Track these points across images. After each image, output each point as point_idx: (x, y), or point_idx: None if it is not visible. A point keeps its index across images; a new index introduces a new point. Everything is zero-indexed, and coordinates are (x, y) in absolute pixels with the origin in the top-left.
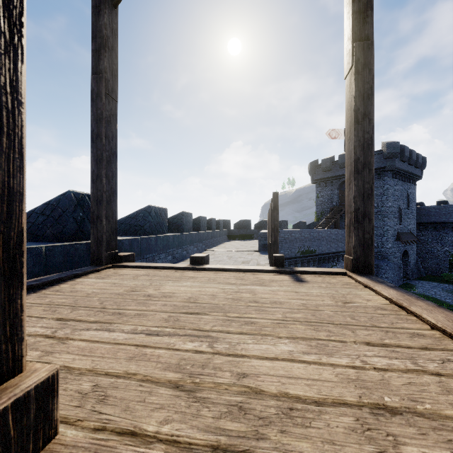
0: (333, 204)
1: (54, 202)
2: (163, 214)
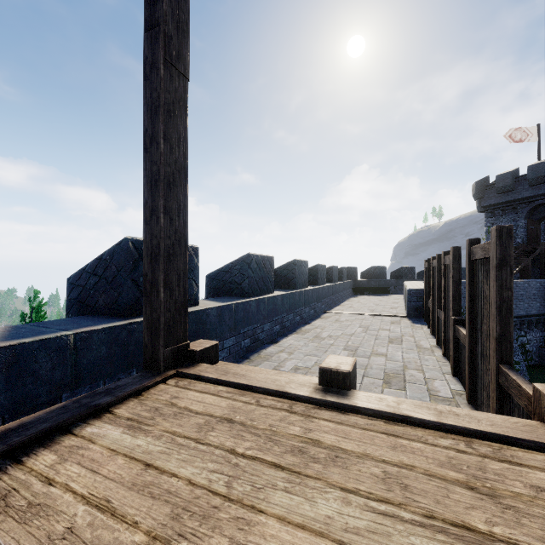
0: (516, 242)
1: (107, 255)
2: (267, 264)
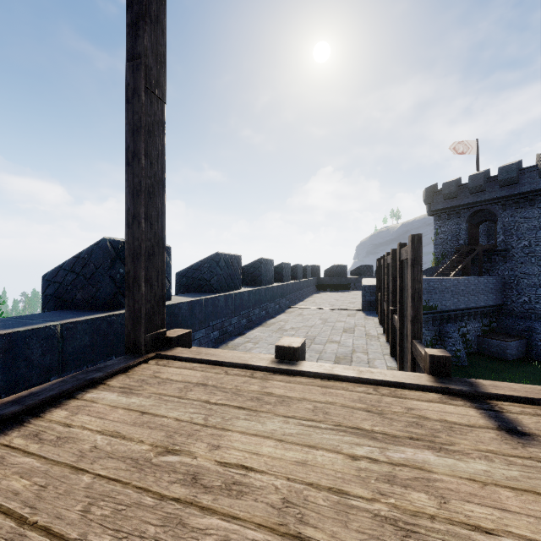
0: (459, 243)
1: (85, 254)
2: (235, 263)
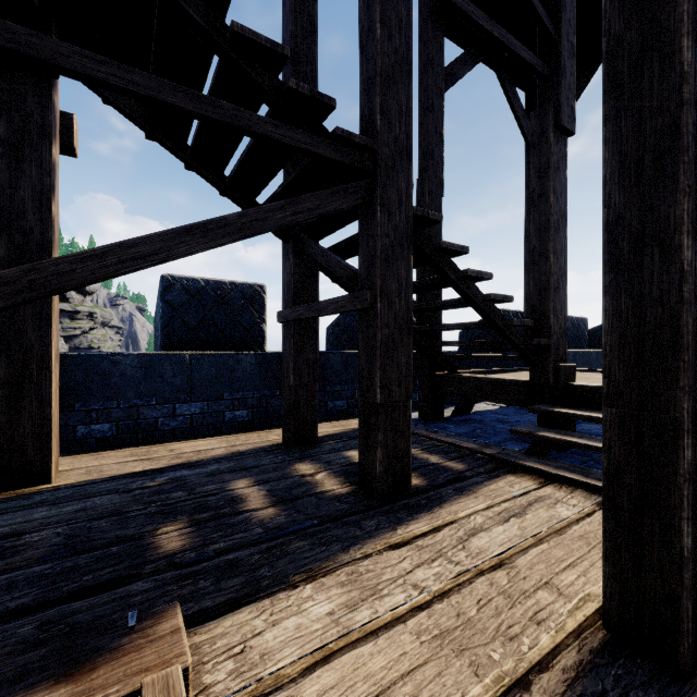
0: None
1: None
2: (581, 325)
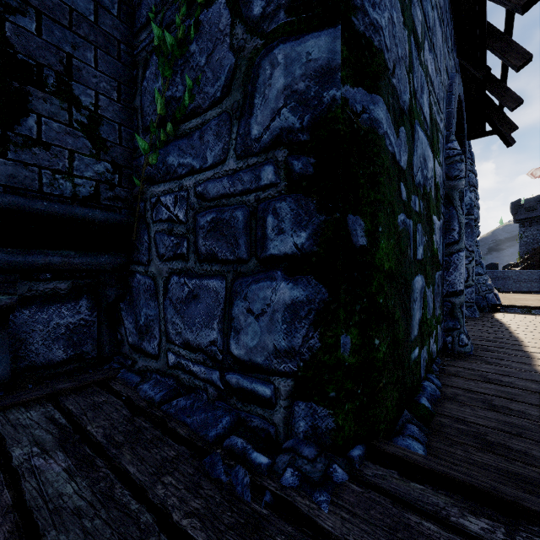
0: (538, 245)
1: None
2: None
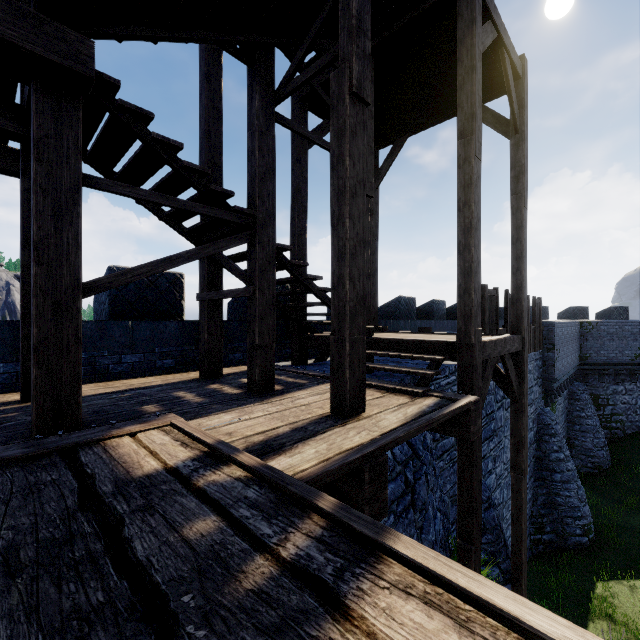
0: None
1: None
2: (411, 302)
